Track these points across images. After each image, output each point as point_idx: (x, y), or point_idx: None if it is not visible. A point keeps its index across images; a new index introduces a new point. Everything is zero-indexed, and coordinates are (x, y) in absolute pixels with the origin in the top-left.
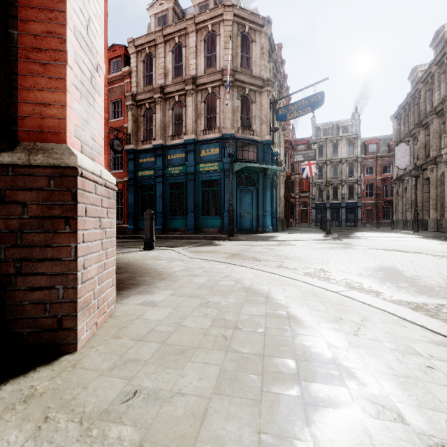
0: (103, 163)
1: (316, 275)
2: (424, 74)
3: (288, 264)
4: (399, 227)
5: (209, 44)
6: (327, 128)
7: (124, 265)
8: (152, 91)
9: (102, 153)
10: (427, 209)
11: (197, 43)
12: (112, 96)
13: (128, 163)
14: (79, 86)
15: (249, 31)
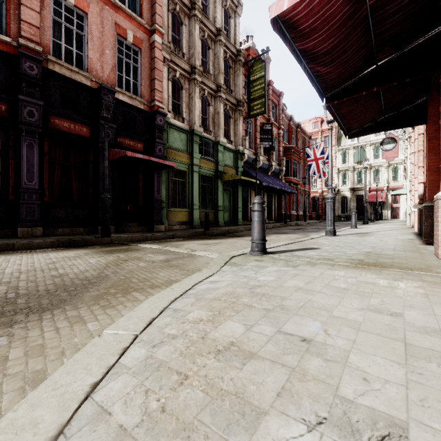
0: None
1: None
2: None
3: None
4: None
5: None
6: None
7: None
8: None
9: None
10: None
11: None
12: None
13: None
14: None
15: None
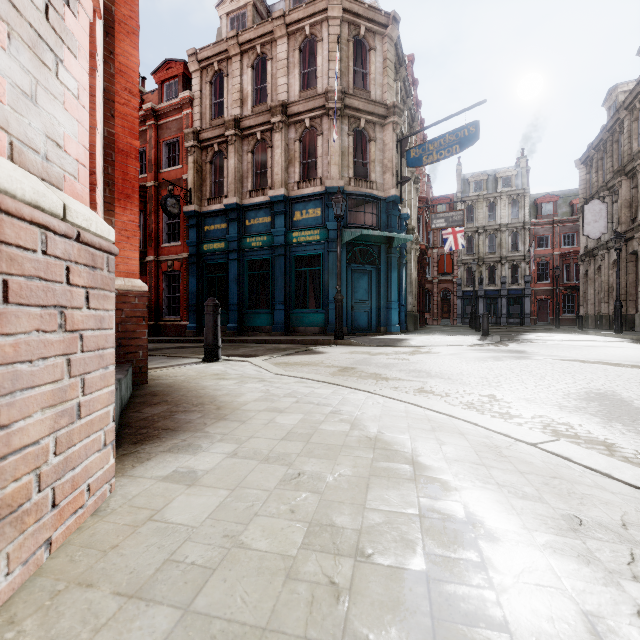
0: (87, 199)
1: (485, 408)
2: (628, 96)
3: (434, 386)
4: (589, 325)
5: (307, 54)
6: (479, 180)
7: (165, 388)
8: (223, 125)
9: (83, 177)
10: (633, 299)
11: (288, 54)
12: (165, 134)
13: (188, 232)
14: (4, 7)
15: (366, 33)
